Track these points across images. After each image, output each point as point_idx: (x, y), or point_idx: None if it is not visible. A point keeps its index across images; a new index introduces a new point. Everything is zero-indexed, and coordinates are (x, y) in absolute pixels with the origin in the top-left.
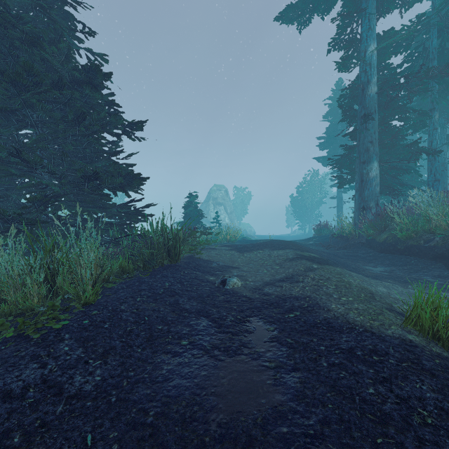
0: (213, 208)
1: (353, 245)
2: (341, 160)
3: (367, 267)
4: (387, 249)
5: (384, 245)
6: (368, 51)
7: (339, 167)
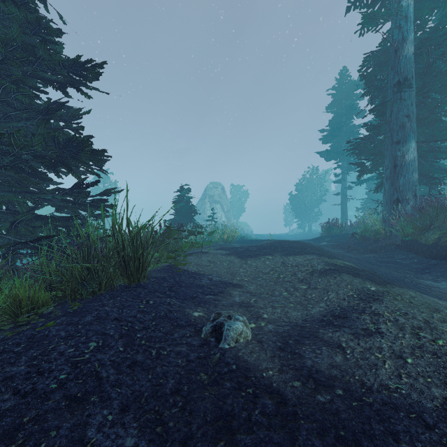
0: (209, 206)
1: (386, 248)
2: (362, 143)
3: (426, 282)
4: (443, 254)
5: (437, 249)
6: (403, 1)
7: (357, 153)
